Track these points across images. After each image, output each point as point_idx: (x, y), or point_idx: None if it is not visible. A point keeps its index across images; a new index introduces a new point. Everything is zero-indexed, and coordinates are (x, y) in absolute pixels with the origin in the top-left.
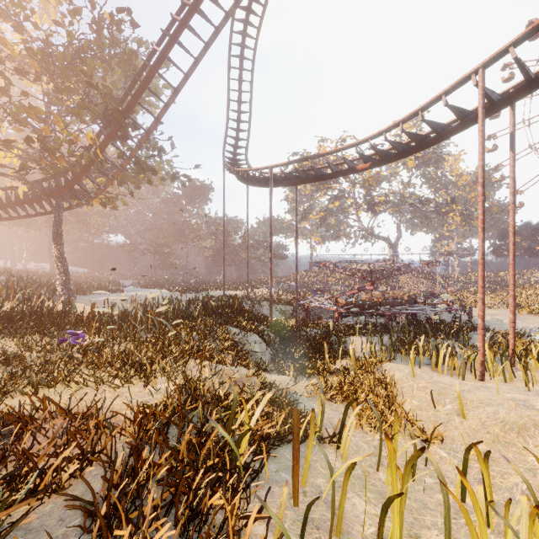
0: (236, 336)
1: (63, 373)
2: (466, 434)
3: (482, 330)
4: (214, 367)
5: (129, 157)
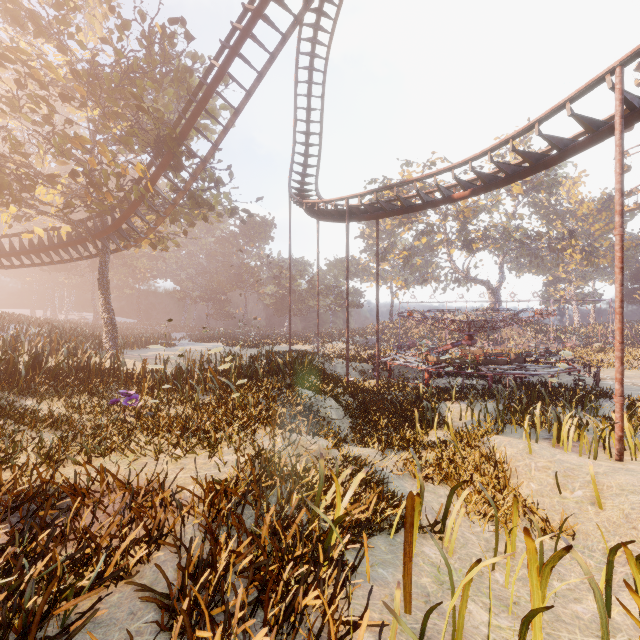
0: (308, 399)
1: (118, 440)
2: (604, 528)
3: (621, 397)
4: (287, 436)
5: (183, 190)
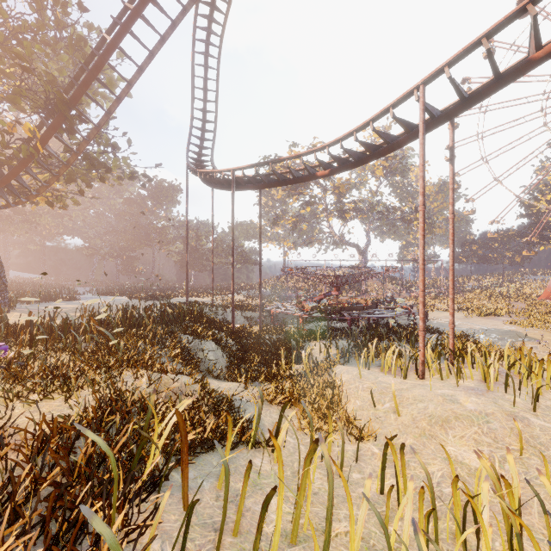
0: (189, 344)
1: None
2: (398, 429)
3: (423, 331)
4: (153, 376)
5: (76, 152)
